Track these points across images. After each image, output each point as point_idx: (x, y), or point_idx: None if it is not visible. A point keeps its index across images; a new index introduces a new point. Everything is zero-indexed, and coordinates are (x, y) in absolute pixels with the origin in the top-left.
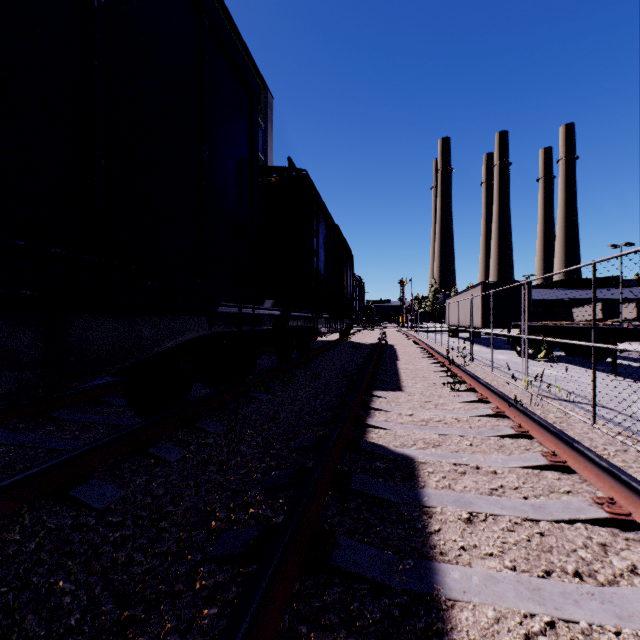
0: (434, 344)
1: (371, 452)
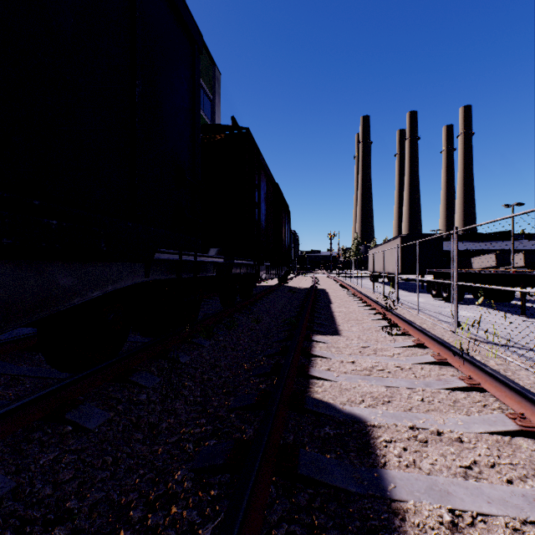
0: (360, 288)
1: (318, 413)
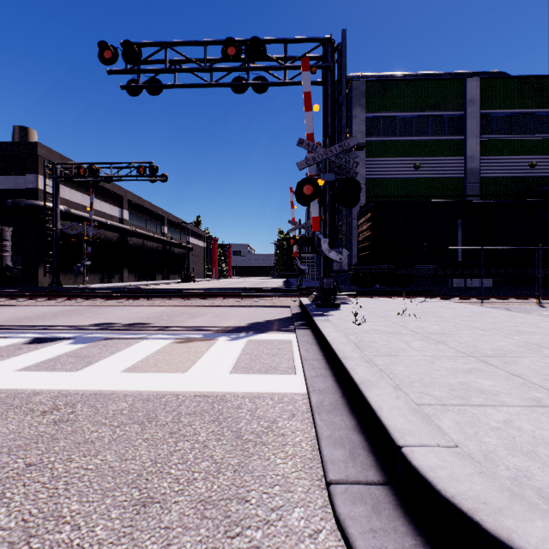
0: None
1: None
